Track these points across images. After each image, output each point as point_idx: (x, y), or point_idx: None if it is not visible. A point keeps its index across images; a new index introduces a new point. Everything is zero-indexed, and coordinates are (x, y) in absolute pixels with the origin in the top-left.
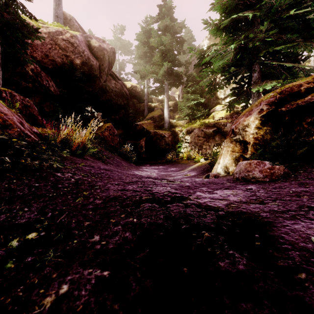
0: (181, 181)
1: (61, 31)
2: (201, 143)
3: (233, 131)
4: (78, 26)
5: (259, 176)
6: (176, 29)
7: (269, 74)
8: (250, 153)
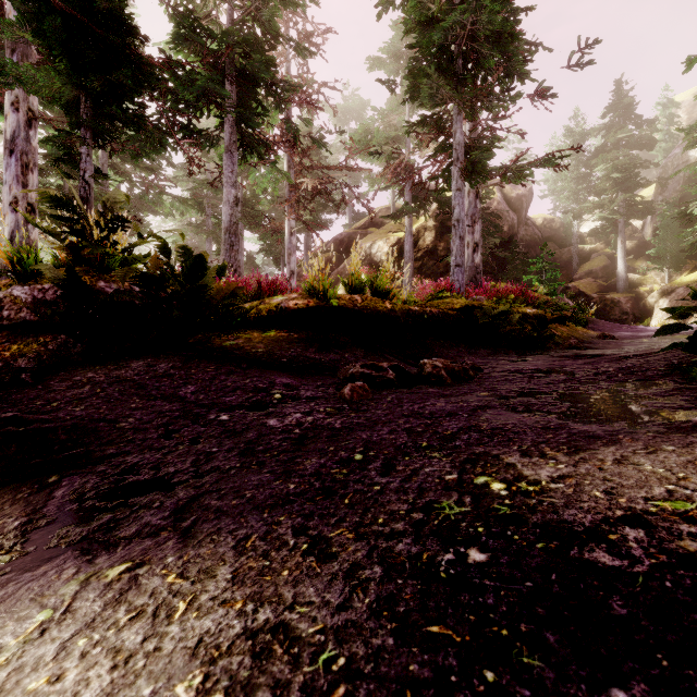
0: None
1: (489, 202)
2: None
3: None
4: None
5: None
6: (641, 135)
7: None
8: None
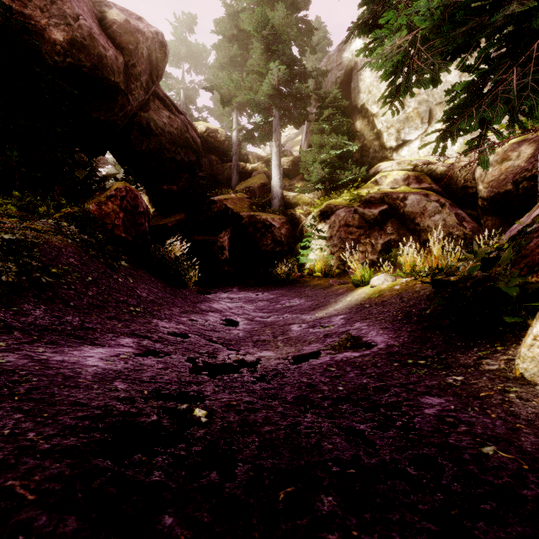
0: None
1: None
2: (354, 239)
3: None
4: None
5: None
6: None
7: None
8: None
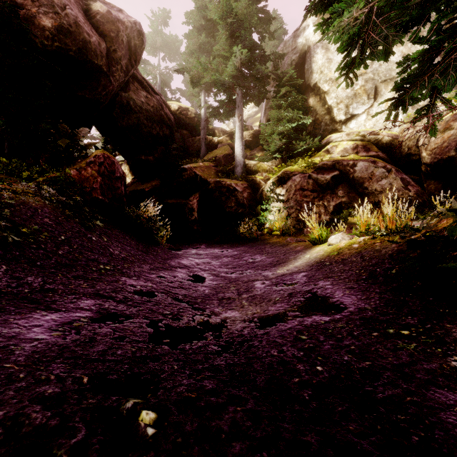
0: None
1: None
2: (308, 202)
3: None
4: None
5: None
6: None
7: None
8: None
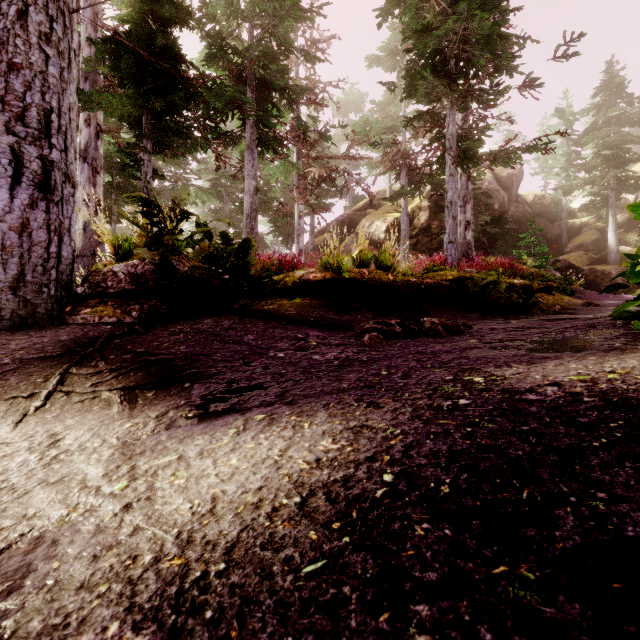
0: None
1: (481, 182)
2: None
3: None
4: None
5: None
6: (633, 113)
7: None
8: None
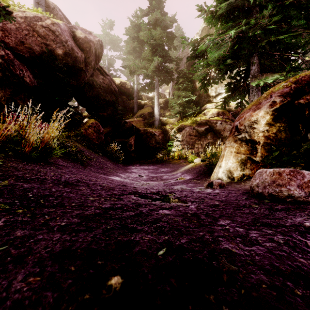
0: (180, 198)
1: (40, 17)
2: (193, 142)
3: (237, 128)
4: (62, 15)
5: (300, 194)
6: (167, 23)
7: (268, 67)
8: (261, 155)
